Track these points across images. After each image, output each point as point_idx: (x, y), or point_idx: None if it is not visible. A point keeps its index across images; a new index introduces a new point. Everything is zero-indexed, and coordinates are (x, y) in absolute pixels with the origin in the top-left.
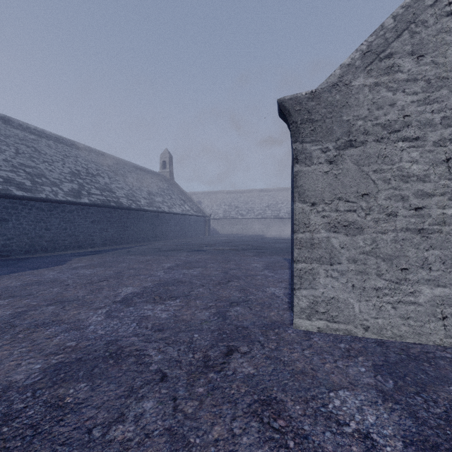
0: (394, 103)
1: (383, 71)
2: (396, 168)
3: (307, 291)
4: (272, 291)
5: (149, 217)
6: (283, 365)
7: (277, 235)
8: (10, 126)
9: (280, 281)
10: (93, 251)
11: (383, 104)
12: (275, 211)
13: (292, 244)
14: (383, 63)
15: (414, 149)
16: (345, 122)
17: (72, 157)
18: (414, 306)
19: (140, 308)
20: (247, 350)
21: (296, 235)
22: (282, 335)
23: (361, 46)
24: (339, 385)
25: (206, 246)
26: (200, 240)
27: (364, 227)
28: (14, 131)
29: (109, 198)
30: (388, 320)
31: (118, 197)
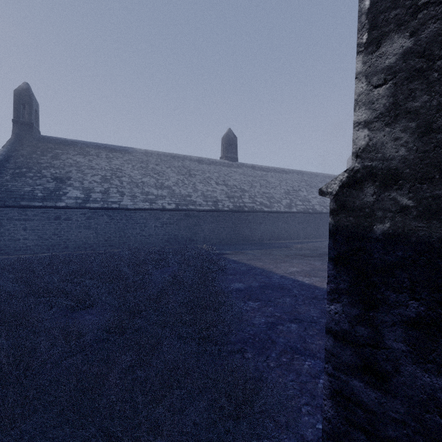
0: None
1: None
2: None
3: None
4: None
5: None
6: None
7: None
8: (255, 169)
9: None
10: (300, 242)
11: None
12: None
13: None
14: None
15: None
16: None
17: (284, 181)
18: None
19: None
20: None
21: None
22: None
23: None
24: None
25: None
26: None
27: None
28: (257, 172)
29: (307, 207)
30: None
31: (313, 205)
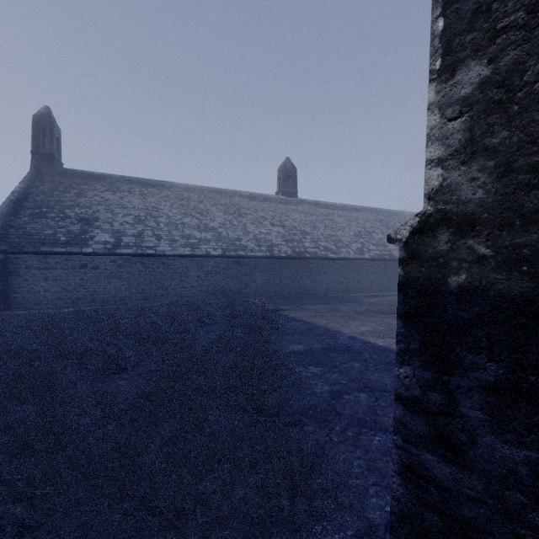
0: None
1: None
2: None
3: None
4: None
5: None
6: None
7: None
8: (318, 207)
9: None
10: (374, 295)
11: None
12: None
13: None
14: None
15: None
16: None
17: (354, 221)
18: None
19: None
20: None
21: None
22: None
23: None
24: None
25: None
26: None
27: None
28: (320, 210)
29: (383, 252)
30: None
31: (390, 250)
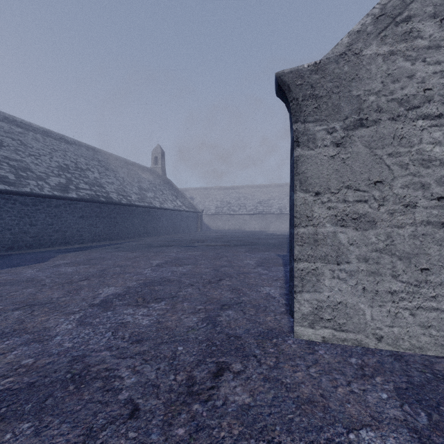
0: (413, 74)
1: (400, 37)
2: (415, 151)
3: (310, 294)
4: (267, 291)
5: (140, 212)
6: (286, 390)
7: (269, 231)
8: None
9: (274, 279)
10: (80, 247)
11: (399, 76)
12: (266, 207)
13: (290, 239)
14: (399, 27)
15: (437, 128)
16: (355, 98)
17: (60, 151)
18: (436, 313)
19: (120, 312)
20: (241, 368)
21: (297, 230)
22: (282, 346)
23: (373, 9)
24: (359, 421)
25: (198, 242)
26: (192, 236)
27: (376, 220)
28: None
29: (98, 193)
30: (405, 329)
31: (108, 192)
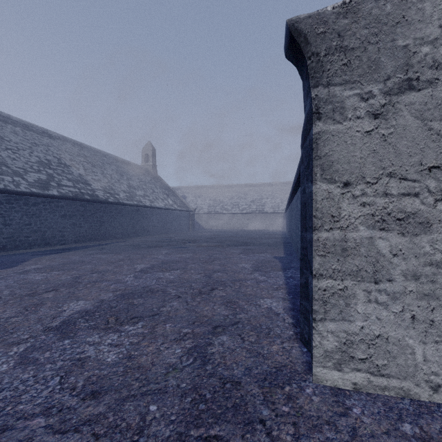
0: None
1: None
2: None
3: (336, 324)
4: (268, 304)
5: (128, 211)
6: None
7: (262, 230)
8: None
9: (275, 288)
10: (61, 249)
11: None
12: (259, 206)
13: (303, 246)
14: None
15: None
16: (401, 49)
17: (42, 146)
18: None
19: (81, 341)
20: None
21: (317, 234)
22: (299, 400)
23: None
24: None
25: (189, 243)
26: (184, 235)
27: (432, 220)
28: None
29: (82, 191)
30: None
31: (93, 189)
